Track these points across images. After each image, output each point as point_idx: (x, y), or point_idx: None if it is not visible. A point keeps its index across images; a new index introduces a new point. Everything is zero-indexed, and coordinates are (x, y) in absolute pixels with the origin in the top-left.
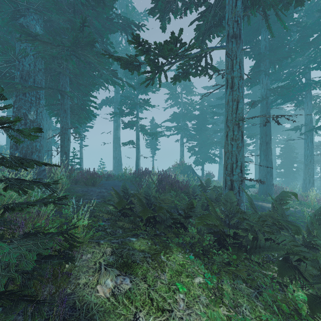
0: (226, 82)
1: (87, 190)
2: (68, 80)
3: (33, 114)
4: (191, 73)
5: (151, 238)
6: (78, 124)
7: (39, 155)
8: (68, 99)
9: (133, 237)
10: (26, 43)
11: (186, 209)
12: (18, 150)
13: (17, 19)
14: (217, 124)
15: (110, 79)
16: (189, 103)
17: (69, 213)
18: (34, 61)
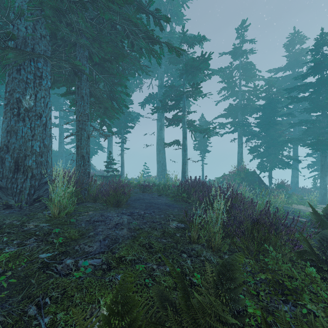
0: None
1: (97, 221)
2: (87, 55)
3: (30, 99)
4: None
5: None
6: (107, 119)
7: (41, 160)
8: (87, 81)
9: None
10: None
11: None
12: (9, 153)
13: None
14: (293, 115)
15: (144, 47)
16: (251, 90)
17: None
18: (34, 23)
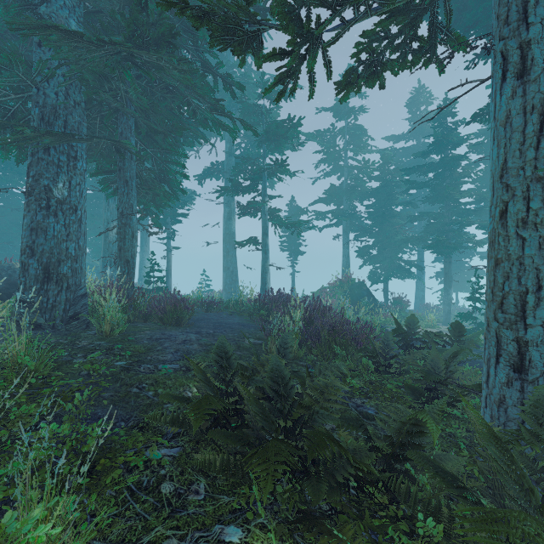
0: (502, 63)
1: (160, 338)
2: (133, 124)
3: (63, 187)
4: (390, 65)
5: (288, 527)
6: (155, 208)
7: (76, 267)
8: (133, 160)
9: (233, 524)
10: (51, 52)
11: (395, 436)
12: (35, 257)
13: (35, 9)
14: (415, 205)
15: (211, 119)
16: (360, 167)
17: (64, 431)
18: (66, 87)
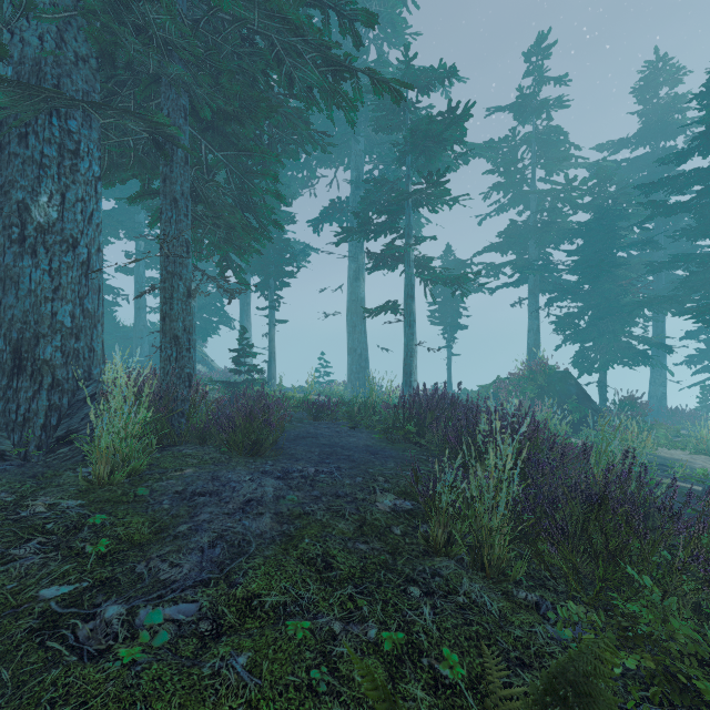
0: None
1: (202, 493)
2: (187, 105)
3: (48, 203)
4: None
5: None
6: (235, 255)
7: (76, 347)
8: (186, 165)
9: None
10: None
11: None
12: (1, 329)
13: None
14: (656, 245)
15: (317, 86)
16: (559, 191)
17: None
18: (59, 26)
